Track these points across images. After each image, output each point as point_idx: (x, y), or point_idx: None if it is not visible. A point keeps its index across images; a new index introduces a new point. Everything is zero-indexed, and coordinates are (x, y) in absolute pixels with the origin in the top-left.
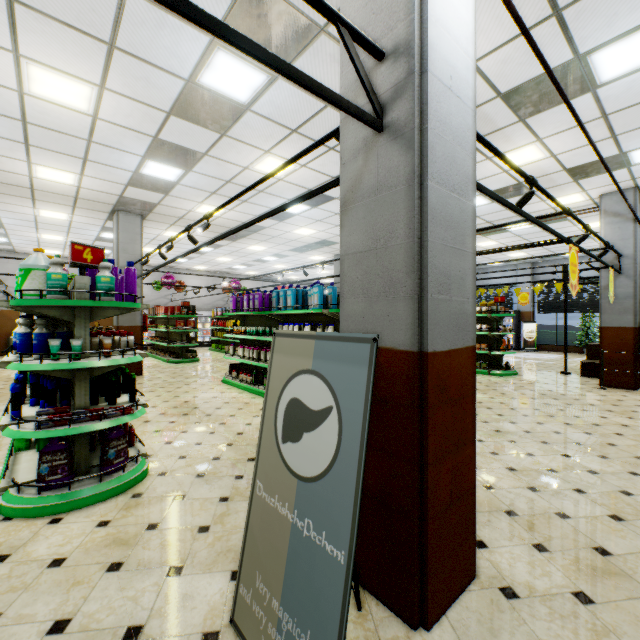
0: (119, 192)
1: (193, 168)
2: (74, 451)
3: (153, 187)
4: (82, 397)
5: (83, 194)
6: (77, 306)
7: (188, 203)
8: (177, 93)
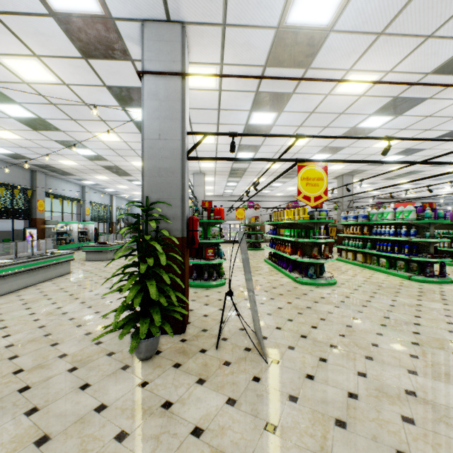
0: (355, 168)
1: (412, 154)
2: (423, 269)
3: (377, 164)
4: (431, 251)
5: (336, 171)
6: (430, 222)
7: (387, 167)
8: (440, 134)
